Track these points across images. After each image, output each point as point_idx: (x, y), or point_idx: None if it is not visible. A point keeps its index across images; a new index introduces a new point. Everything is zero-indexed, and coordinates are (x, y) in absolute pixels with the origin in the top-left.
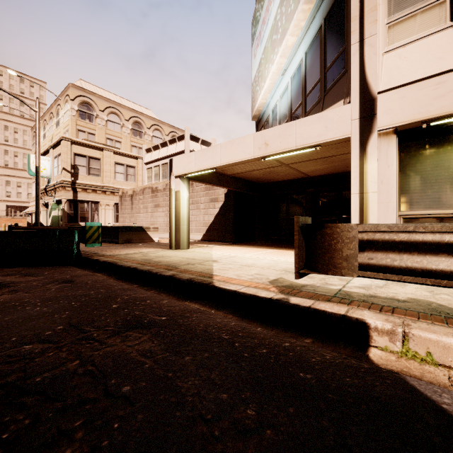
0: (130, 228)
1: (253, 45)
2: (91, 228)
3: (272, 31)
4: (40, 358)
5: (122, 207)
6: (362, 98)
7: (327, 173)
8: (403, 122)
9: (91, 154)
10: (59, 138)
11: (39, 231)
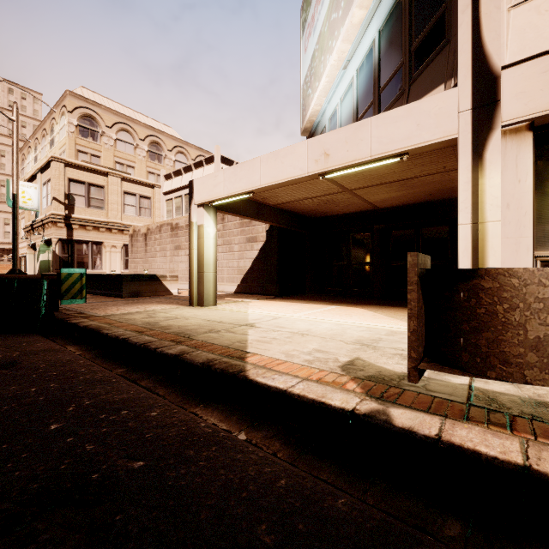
0: (139, 277)
1: (303, 36)
2: (70, 277)
3: (330, 9)
4: None
5: (133, 249)
6: (477, 78)
7: (402, 203)
8: (546, 111)
9: (92, 180)
10: (49, 158)
11: None
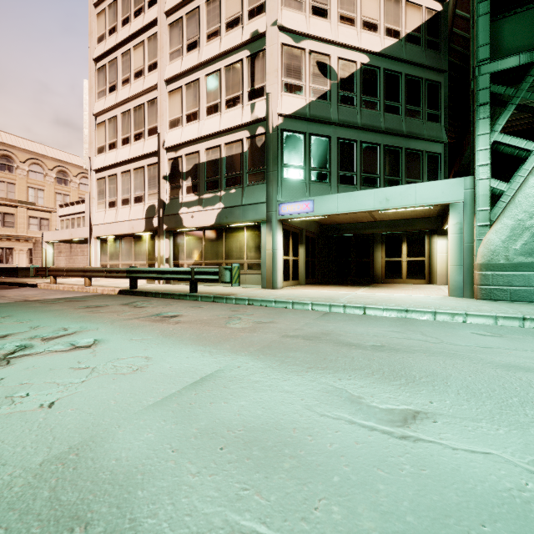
0: (28, 268)
1: None
2: None
3: None
4: None
5: (35, 251)
6: (90, 226)
7: None
8: (96, 236)
9: (6, 211)
10: None
11: None
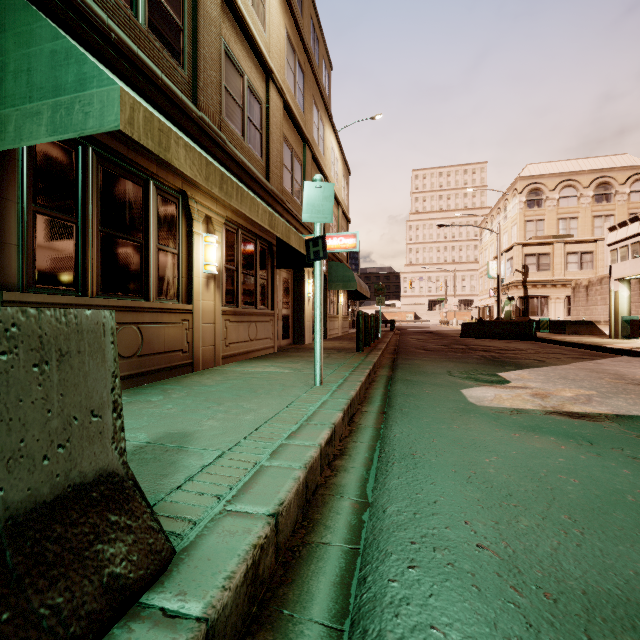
0: (577, 322)
1: None
2: (543, 321)
3: None
4: (533, 348)
5: (575, 299)
6: None
7: None
8: None
9: (540, 251)
10: (512, 244)
11: (515, 323)
